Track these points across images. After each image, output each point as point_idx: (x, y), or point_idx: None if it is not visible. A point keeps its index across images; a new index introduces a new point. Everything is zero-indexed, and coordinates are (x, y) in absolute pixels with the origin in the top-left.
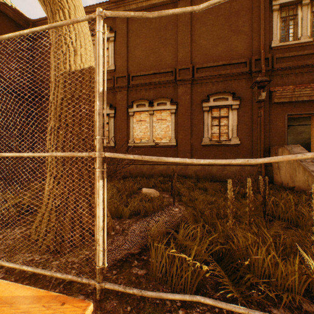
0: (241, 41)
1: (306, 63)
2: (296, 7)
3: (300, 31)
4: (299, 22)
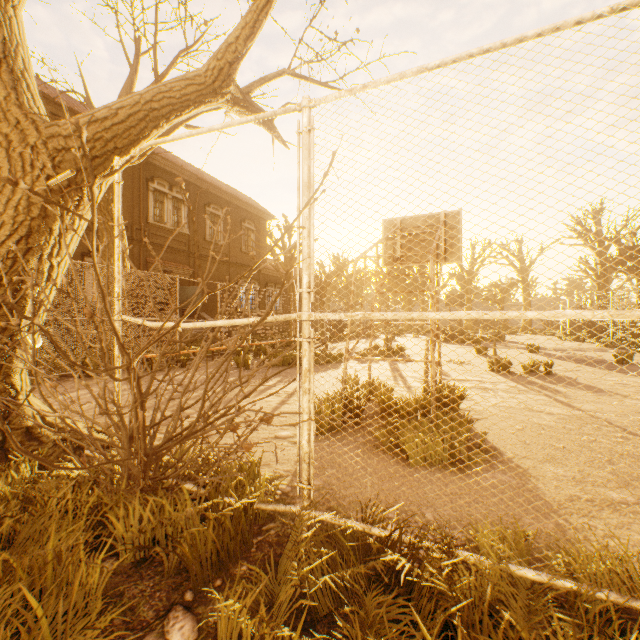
0: (124, 203)
1: (171, 246)
2: (164, 196)
3: (167, 218)
4: (166, 210)
